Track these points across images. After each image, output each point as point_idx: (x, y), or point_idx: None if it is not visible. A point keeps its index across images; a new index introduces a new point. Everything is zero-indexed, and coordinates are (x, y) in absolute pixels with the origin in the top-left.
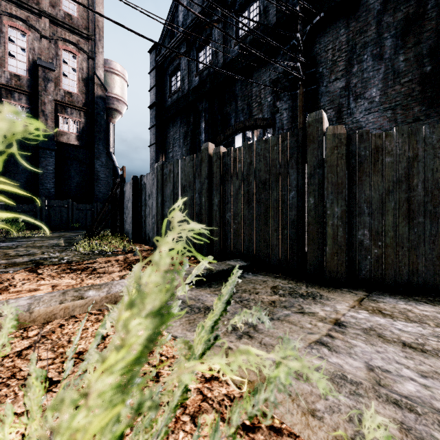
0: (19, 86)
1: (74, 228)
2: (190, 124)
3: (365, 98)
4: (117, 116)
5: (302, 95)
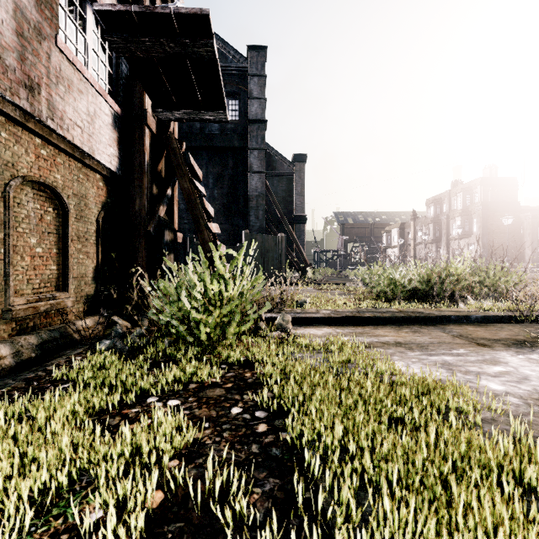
0: None
1: None
2: None
3: None
4: None
5: None
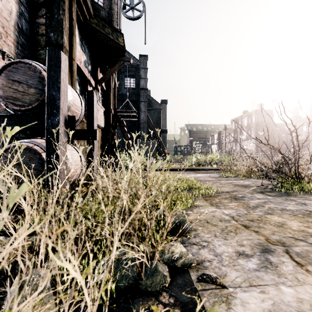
0: None
1: None
2: None
3: (118, 126)
4: None
5: None
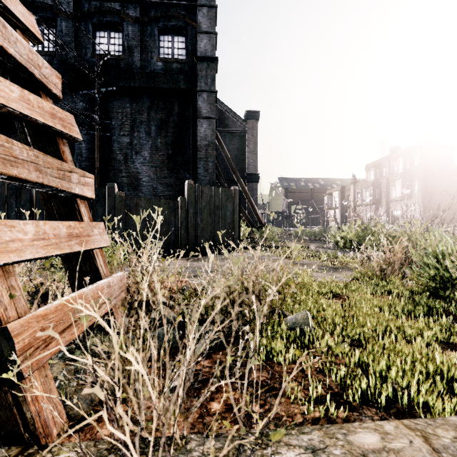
0: None
1: None
2: None
3: (141, 155)
4: None
5: (100, 137)
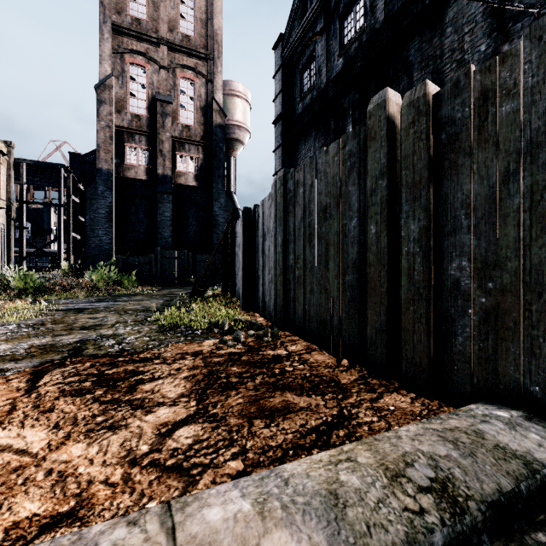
0: (139, 127)
1: (190, 283)
2: (329, 132)
3: None
4: (238, 148)
5: None
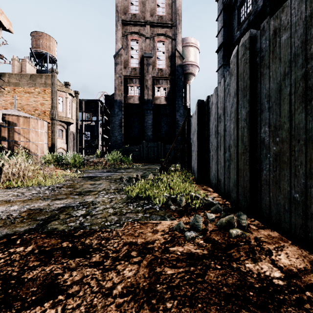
0: (135, 74)
1: (162, 162)
2: None
3: None
4: (191, 78)
5: None
